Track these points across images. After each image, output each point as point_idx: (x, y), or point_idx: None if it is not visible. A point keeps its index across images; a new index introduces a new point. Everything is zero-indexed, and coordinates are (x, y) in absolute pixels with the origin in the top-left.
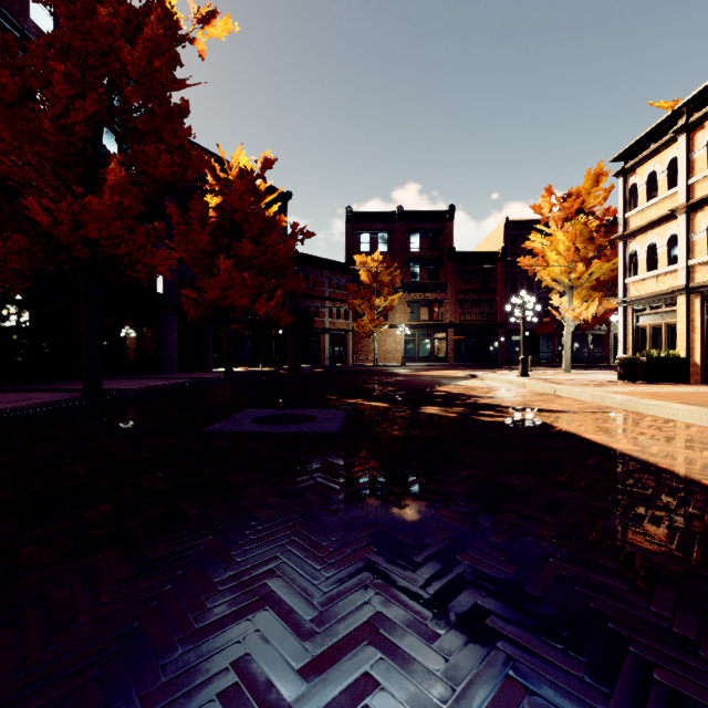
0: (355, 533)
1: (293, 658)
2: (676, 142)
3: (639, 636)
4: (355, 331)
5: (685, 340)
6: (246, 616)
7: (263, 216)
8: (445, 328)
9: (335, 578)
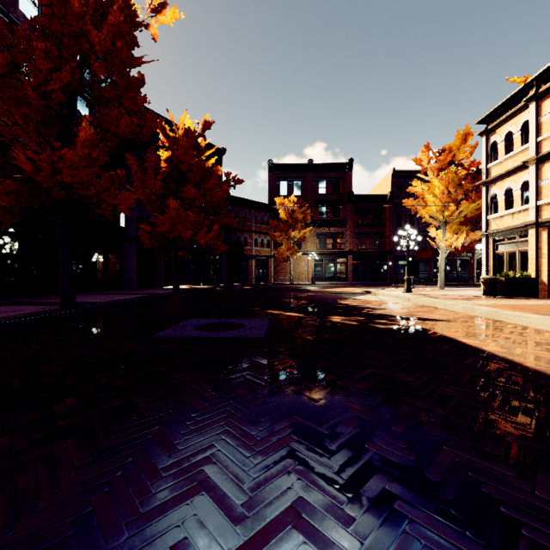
0: (278, 424)
1: (226, 542)
2: (528, 108)
3: (529, 520)
4: (275, 257)
5: (535, 263)
6: (185, 501)
7: (204, 166)
8: (345, 254)
9: (262, 464)
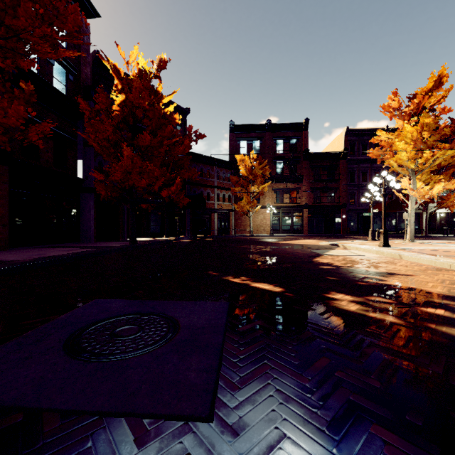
0: None
1: None
2: None
3: None
4: (236, 210)
5: None
6: None
7: (160, 111)
8: (301, 208)
9: None
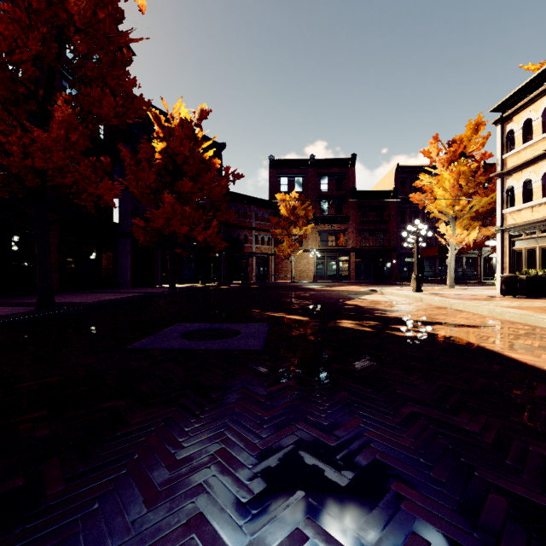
0: None
1: None
2: None
3: None
4: (276, 254)
5: None
6: None
7: (200, 158)
8: (348, 252)
9: None
